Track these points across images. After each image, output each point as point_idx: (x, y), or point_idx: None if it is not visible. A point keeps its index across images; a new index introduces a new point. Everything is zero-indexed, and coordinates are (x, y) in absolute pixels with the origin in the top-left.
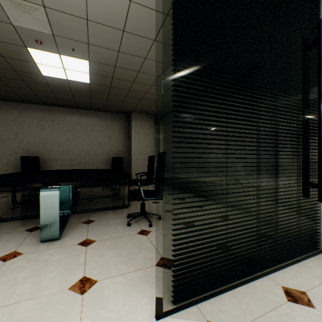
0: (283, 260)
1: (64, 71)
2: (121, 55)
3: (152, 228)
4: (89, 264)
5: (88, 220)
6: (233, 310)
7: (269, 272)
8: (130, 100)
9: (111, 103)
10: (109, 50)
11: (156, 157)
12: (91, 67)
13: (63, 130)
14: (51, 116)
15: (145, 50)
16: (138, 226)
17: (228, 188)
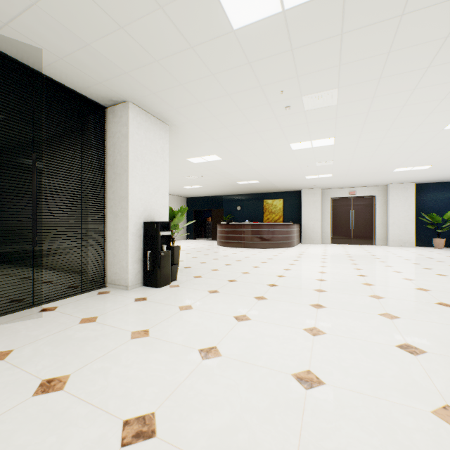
0: (65, 296)
1: None
2: None
3: None
4: None
5: None
6: None
7: (43, 304)
8: None
9: None
10: None
11: None
12: None
13: None
14: None
15: None
16: None
17: None
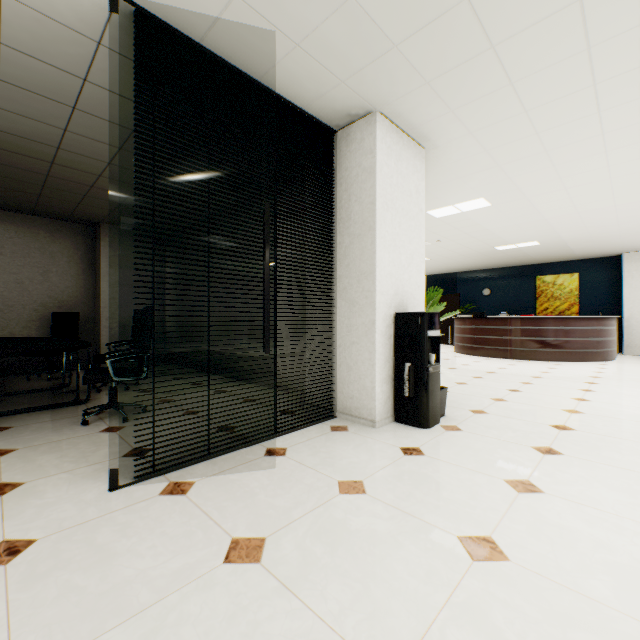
0: (286, 429)
1: None
2: (71, 135)
3: (128, 423)
4: (8, 472)
5: None
6: (203, 471)
7: (264, 441)
8: (95, 202)
9: (51, 202)
10: (45, 124)
11: (157, 312)
12: (2, 140)
13: None
14: None
15: (118, 138)
16: (103, 423)
17: (210, 350)
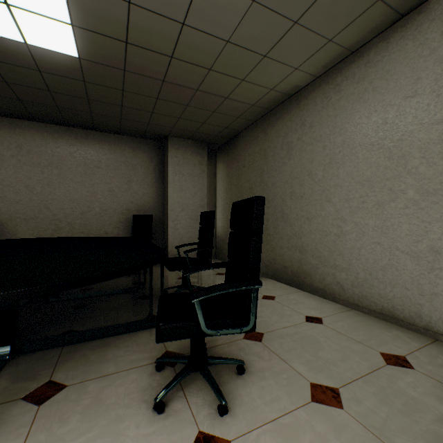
0: None
1: (9, 15)
2: None
3: (228, 423)
4: None
5: (47, 384)
6: None
7: None
8: (164, 108)
9: (131, 114)
10: None
11: None
12: (73, 3)
13: (40, 164)
14: (15, 138)
15: None
16: (185, 410)
17: None
